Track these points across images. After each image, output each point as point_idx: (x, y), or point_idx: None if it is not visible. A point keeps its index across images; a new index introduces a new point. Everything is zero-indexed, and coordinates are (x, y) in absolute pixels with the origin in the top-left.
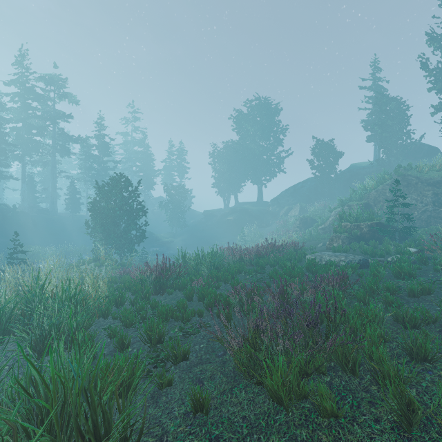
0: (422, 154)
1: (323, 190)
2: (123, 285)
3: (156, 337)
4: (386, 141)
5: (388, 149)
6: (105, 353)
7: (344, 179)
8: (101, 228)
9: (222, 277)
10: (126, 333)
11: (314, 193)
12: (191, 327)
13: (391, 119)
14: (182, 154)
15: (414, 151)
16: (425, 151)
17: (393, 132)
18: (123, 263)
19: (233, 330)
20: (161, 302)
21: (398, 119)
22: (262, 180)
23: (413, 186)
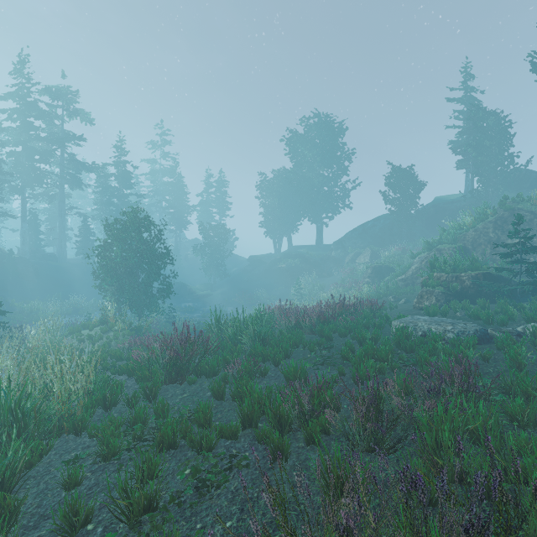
0: (529, 183)
1: (400, 230)
2: (125, 367)
3: (148, 490)
4: (482, 167)
5: (485, 177)
6: (41, 535)
7: (428, 216)
8: (112, 279)
9: (270, 355)
10: (81, 498)
11: (389, 234)
12: (214, 465)
13: (489, 139)
14: (223, 186)
15: (518, 180)
16: (533, 180)
17: (491, 155)
18: (139, 327)
19: (290, 532)
20: (176, 399)
21: (497, 138)
22: (322, 218)
23: (526, 223)
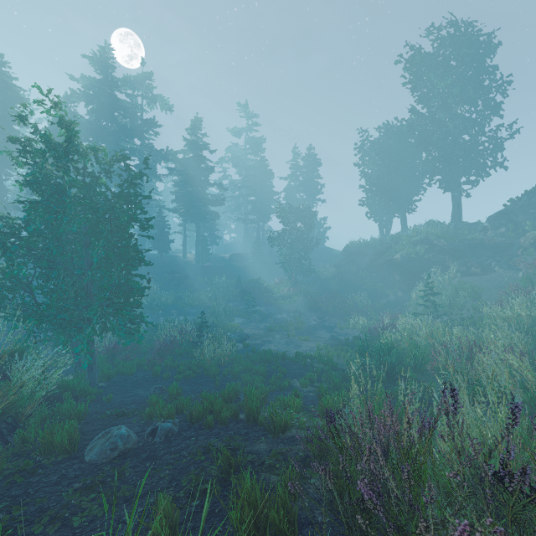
0: None
1: None
2: None
3: None
4: None
5: None
6: None
7: None
8: None
9: None
10: None
11: None
12: None
13: None
14: (312, 164)
15: None
16: None
17: None
18: None
19: None
20: None
21: None
22: (461, 183)
23: None
